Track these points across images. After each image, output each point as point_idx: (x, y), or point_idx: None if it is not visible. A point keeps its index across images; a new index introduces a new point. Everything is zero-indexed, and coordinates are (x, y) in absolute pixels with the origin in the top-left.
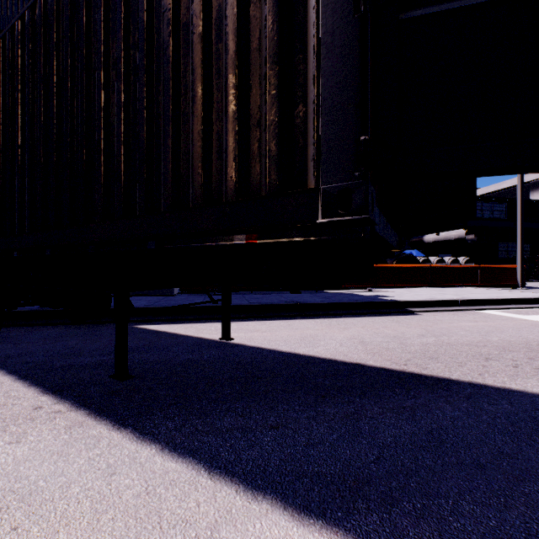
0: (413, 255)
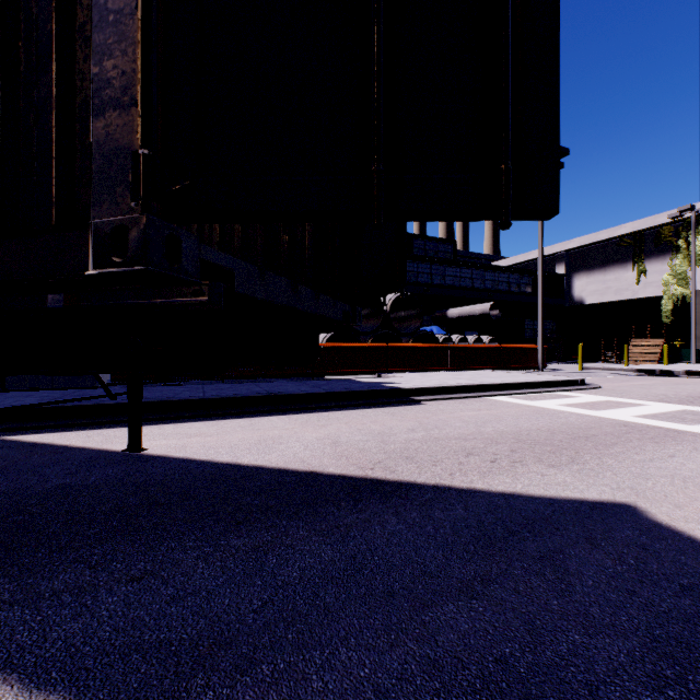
0: (431, 333)
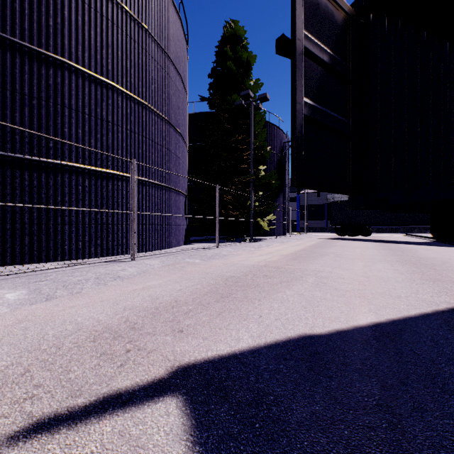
0: None
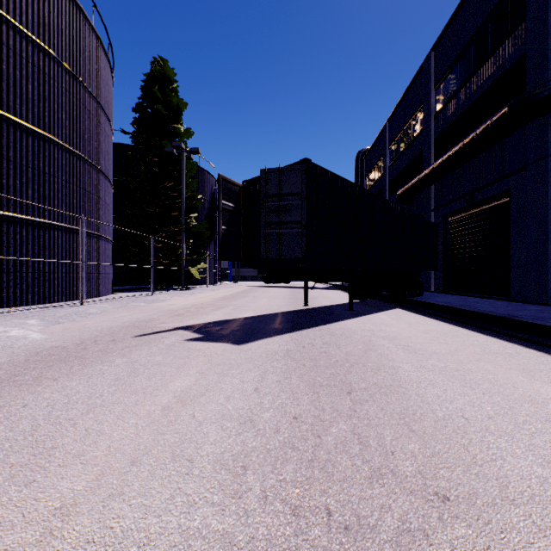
0: None
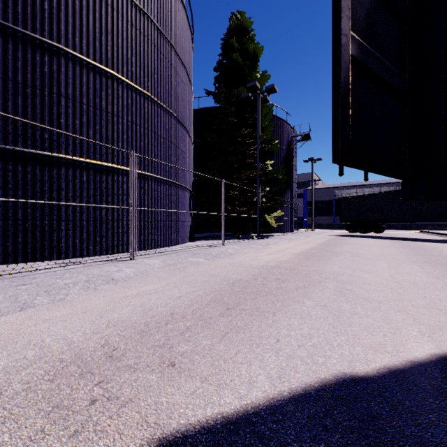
0: None
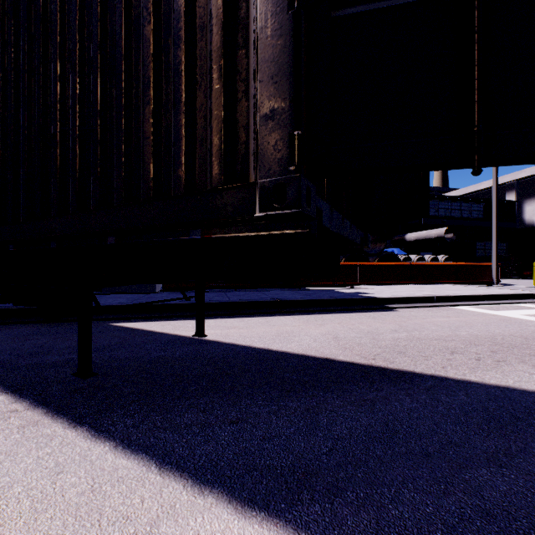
0: (394, 253)
